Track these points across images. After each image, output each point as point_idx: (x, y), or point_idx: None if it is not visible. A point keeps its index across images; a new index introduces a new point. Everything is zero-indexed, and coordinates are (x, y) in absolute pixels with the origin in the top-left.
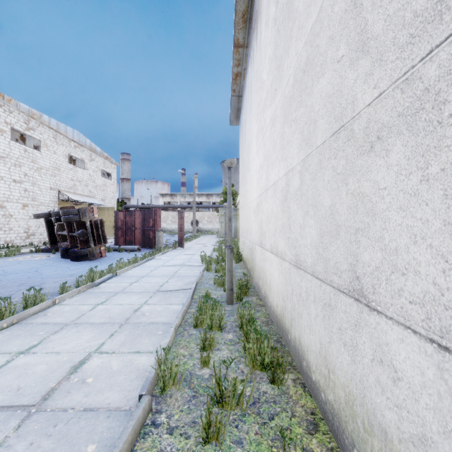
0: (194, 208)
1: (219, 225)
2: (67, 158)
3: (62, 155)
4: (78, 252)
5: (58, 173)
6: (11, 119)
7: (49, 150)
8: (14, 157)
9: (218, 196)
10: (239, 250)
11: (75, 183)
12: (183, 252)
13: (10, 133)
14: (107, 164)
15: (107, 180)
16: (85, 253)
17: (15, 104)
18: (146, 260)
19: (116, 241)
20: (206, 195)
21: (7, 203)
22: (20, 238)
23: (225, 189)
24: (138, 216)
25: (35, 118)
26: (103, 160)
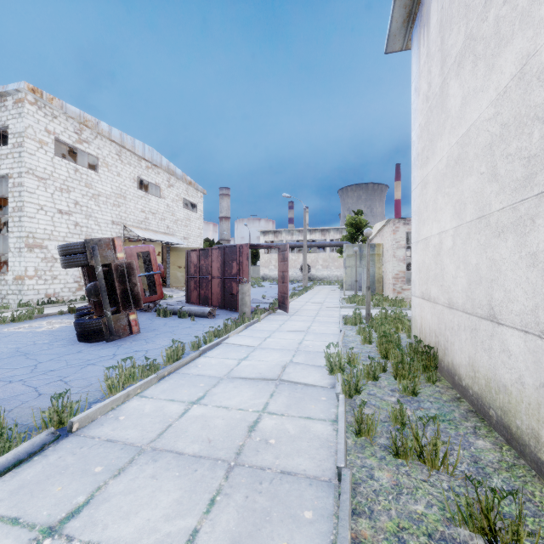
0: (305, 247)
1: (339, 271)
2: (136, 182)
3: (129, 177)
4: (85, 325)
5: (123, 202)
6: (55, 127)
7: (110, 170)
8: (60, 179)
9: (337, 231)
10: (412, 331)
11: (148, 216)
12: (285, 323)
13: (53, 146)
14: (191, 191)
15: (191, 213)
16: (99, 328)
17: (59, 106)
18: (203, 349)
19: (188, 297)
20: (321, 230)
21: (49, 242)
22: (68, 290)
23: (350, 219)
24: (216, 257)
25: (89, 126)
26: (186, 186)
